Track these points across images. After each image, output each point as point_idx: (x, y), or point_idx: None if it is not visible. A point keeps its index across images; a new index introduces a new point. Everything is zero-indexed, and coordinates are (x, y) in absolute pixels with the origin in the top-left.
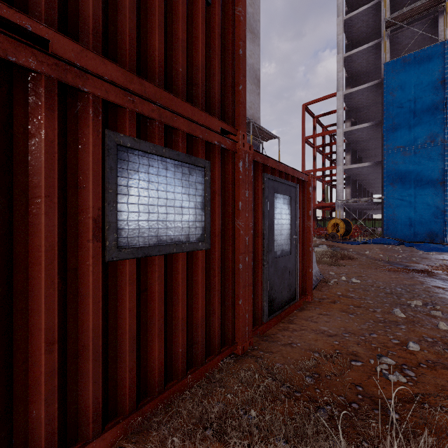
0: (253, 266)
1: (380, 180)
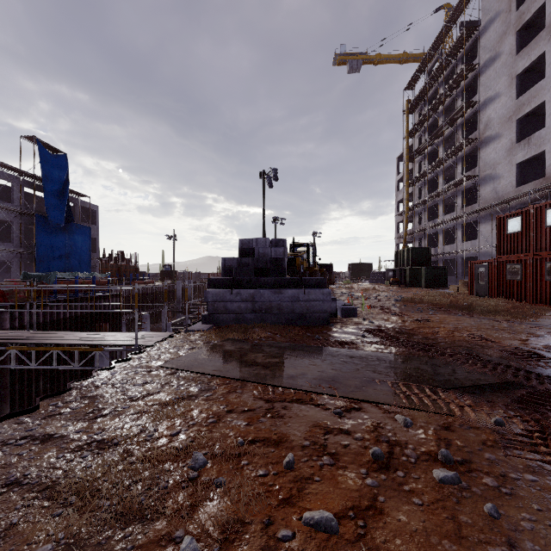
0: None
1: None
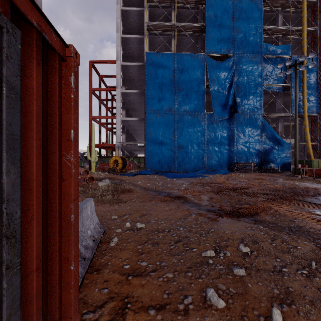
0: None
1: (142, 132)
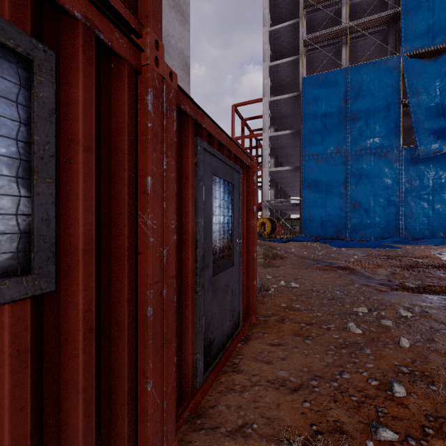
0: (177, 299)
1: (297, 184)
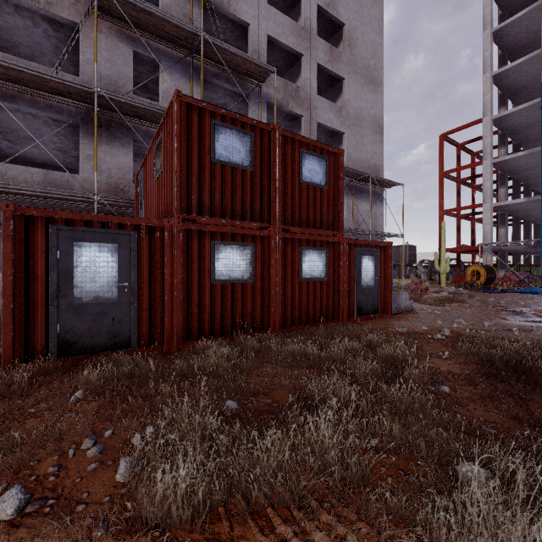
0: (348, 290)
1: None
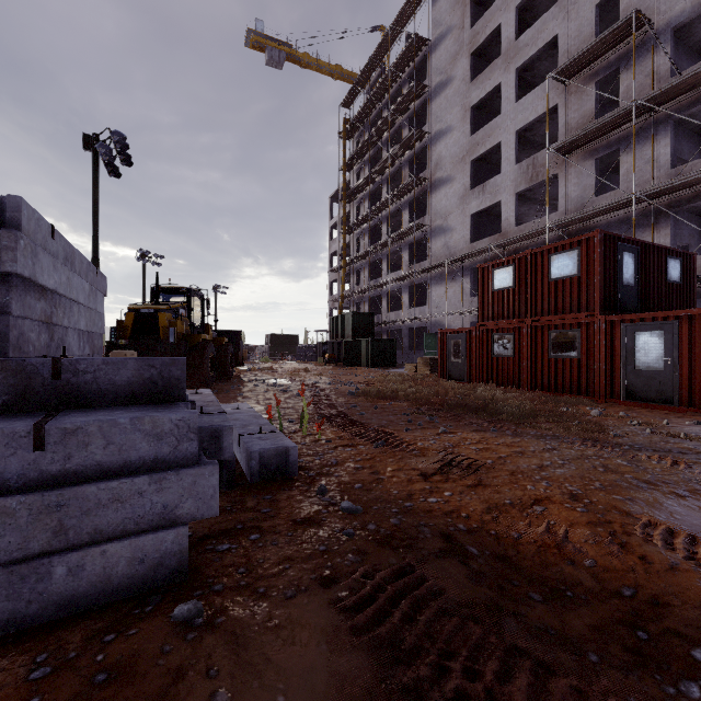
0: (610, 369)
1: None
